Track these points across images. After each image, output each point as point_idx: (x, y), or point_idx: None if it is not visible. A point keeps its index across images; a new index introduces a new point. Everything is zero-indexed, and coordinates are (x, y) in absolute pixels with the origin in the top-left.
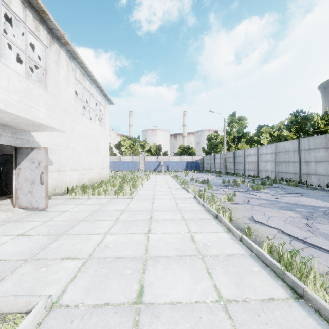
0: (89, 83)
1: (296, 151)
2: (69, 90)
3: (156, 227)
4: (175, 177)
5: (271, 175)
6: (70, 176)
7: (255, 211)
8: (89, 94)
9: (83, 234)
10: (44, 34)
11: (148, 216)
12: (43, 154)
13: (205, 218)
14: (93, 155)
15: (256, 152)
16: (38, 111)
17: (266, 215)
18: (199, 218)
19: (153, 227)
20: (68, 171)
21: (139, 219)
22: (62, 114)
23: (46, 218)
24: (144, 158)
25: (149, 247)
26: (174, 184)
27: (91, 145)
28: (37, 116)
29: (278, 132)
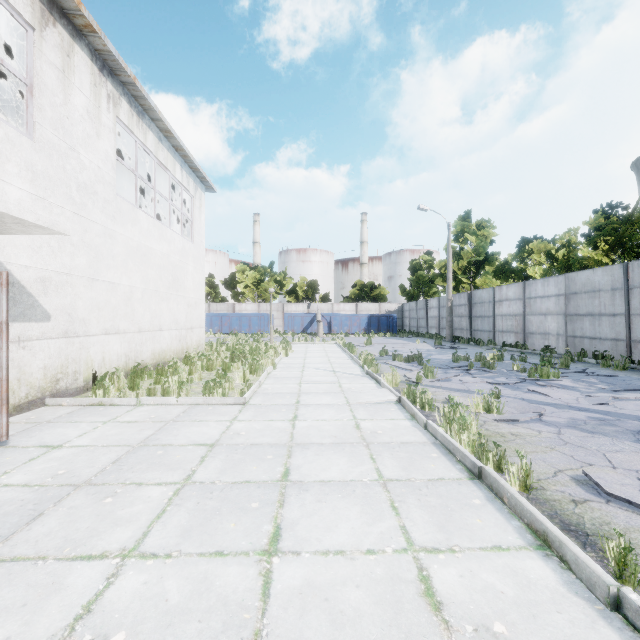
0: (154, 137)
1: (618, 291)
2: (100, 145)
3: (298, 519)
4: (347, 347)
5: (555, 343)
6: (103, 348)
7: (574, 447)
8: (155, 162)
9: (50, 555)
10: None
11: (279, 466)
12: None
13: (445, 478)
14: (164, 299)
15: (520, 295)
16: (4, 185)
17: (616, 466)
18: (428, 478)
19: (291, 522)
20: (95, 336)
21: (251, 482)
22: (80, 200)
23: None
24: (282, 306)
25: None
26: (346, 364)
27: (160, 277)
28: (1, 196)
29: (565, 252)
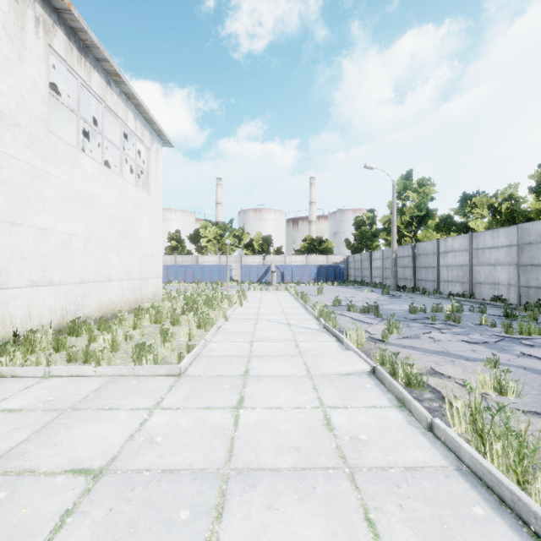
0: (100, 79)
1: None
2: (24, 72)
3: None
4: (300, 297)
5: (506, 293)
6: (29, 301)
7: None
8: (103, 106)
9: None
10: None
11: None
12: None
13: None
14: (114, 249)
15: (466, 246)
16: None
17: None
18: None
19: None
20: (17, 288)
21: None
22: None
23: None
24: (240, 258)
25: None
26: (300, 316)
27: (109, 226)
28: None
29: (508, 206)
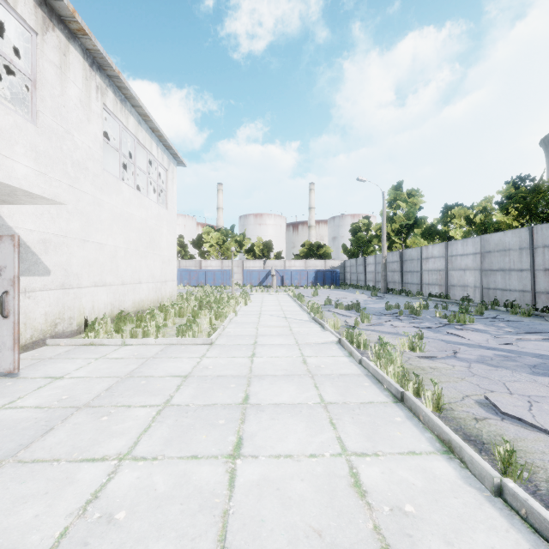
0: (134, 121)
1: (525, 250)
2: (90, 129)
3: (256, 432)
4: (297, 298)
5: (473, 294)
6: (93, 297)
7: (480, 378)
8: (135, 141)
9: (62, 458)
10: (28, 4)
11: (241, 393)
12: (8, 251)
13: (374, 402)
14: (143, 257)
15: (443, 253)
16: (13, 163)
17: (513, 392)
18: (360, 402)
19: (250, 434)
20: (87, 287)
21: (218, 404)
22: (74, 175)
23: (1, 398)
24: (241, 263)
25: (233, 520)
26: (295, 312)
27: (140, 238)
28: (10, 173)
29: (482, 217)
